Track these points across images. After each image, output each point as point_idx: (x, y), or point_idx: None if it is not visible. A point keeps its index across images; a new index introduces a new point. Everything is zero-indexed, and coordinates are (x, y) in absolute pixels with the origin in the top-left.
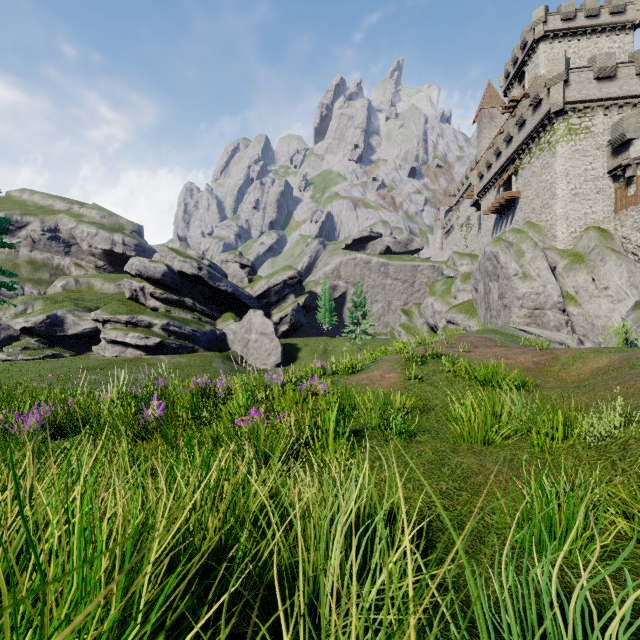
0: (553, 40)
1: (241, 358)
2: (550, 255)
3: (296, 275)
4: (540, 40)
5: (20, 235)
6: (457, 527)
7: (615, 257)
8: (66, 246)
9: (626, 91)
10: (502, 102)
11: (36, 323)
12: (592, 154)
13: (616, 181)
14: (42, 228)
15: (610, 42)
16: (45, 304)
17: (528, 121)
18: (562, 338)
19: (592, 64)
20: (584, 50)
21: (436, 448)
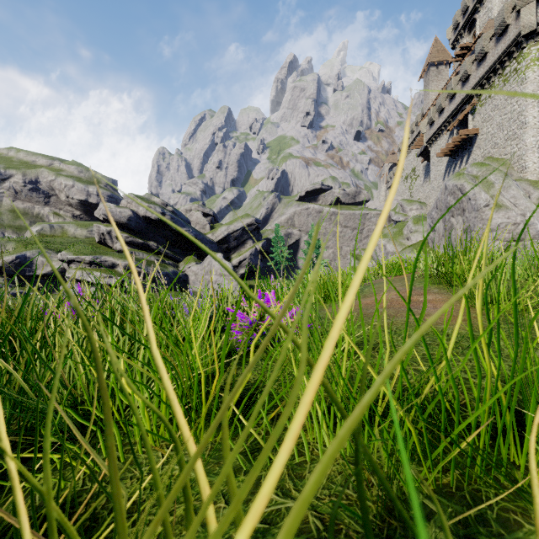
0: None
1: None
2: (522, 186)
3: (254, 222)
4: None
5: (3, 186)
6: None
7: None
8: (46, 197)
9: None
10: (449, 56)
11: (5, 263)
12: None
13: None
14: (24, 180)
15: None
16: (17, 246)
17: (490, 53)
18: None
19: None
20: None
21: None
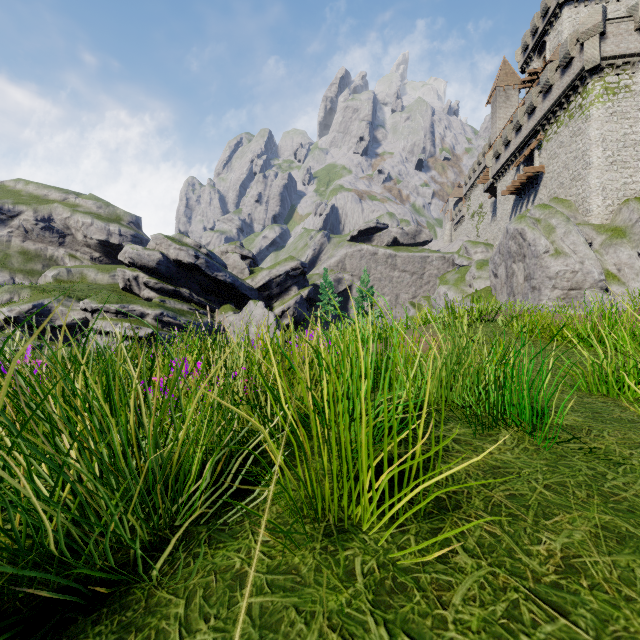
0: (579, 4)
1: None
2: (584, 231)
3: (299, 266)
4: (564, 4)
5: (12, 225)
6: None
7: None
8: (60, 236)
9: None
10: (518, 79)
11: (21, 313)
12: (632, 116)
13: None
14: (35, 217)
15: None
16: (32, 293)
17: (555, 86)
18: None
19: (633, 13)
20: (613, 14)
21: (638, 443)
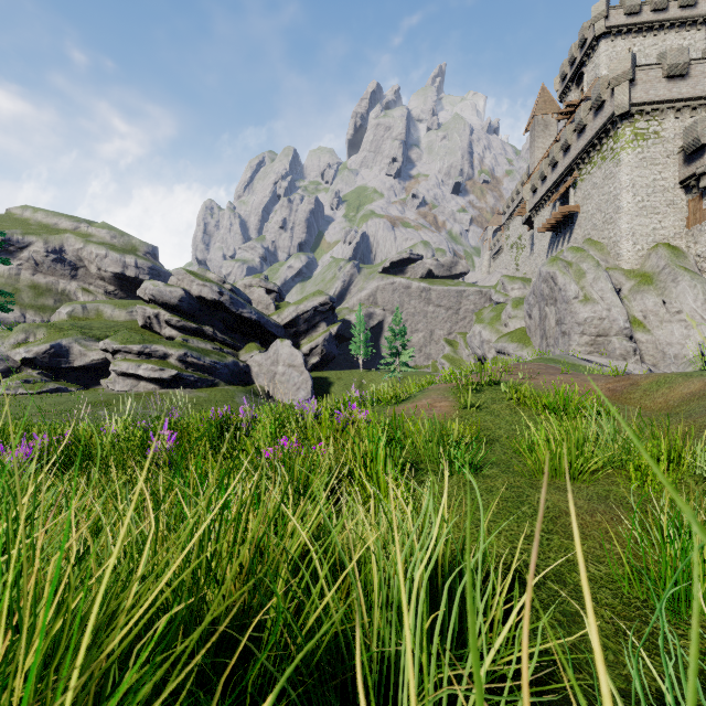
0: (616, 37)
1: (267, 393)
2: (614, 276)
3: (328, 301)
4: (601, 37)
5: (21, 257)
6: (555, 580)
7: (689, 277)
8: (72, 269)
9: (700, 91)
10: (557, 108)
11: (38, 353)
12: (661, 162)
13: (689, 192)
14: (46, 249)
15: (679, 39)
16: (48, 332)
17: (588, 126)
18: (630, 368)
19: (662, 61)
20: (650, 48)
21: (509, 483)
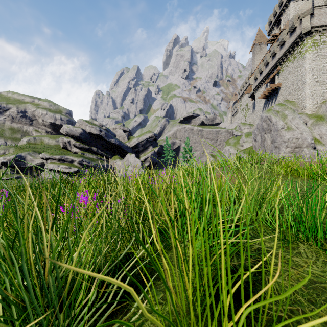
0: None
1: None
2: (302, 117)
3: (153, 136)
4: None
5: (5, 114)
6: None
7: None
8: (30, 120)
9: None
10: (266, 39)
11: (9, 160)
12: None
13: None
14: (17, 111)
15: None
16: (15, 150)
17: (286, 42)
18: None
19: None
20: (316, 5)
21: None
